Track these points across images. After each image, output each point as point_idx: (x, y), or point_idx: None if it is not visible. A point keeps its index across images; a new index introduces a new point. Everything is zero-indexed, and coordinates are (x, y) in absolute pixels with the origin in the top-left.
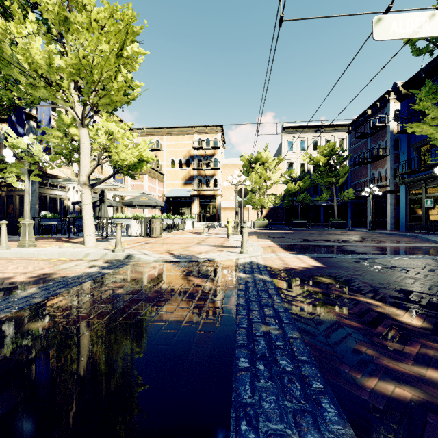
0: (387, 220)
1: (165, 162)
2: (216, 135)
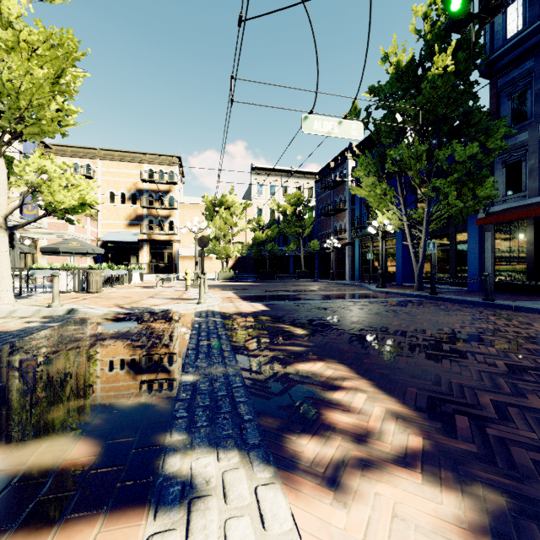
0: (346, 271)
1: (100, 195)
2: (173, 168)
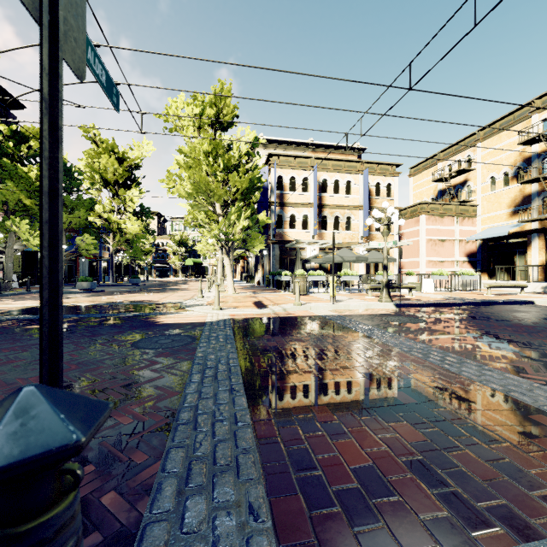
0: None
1: (478, 185)
2: None
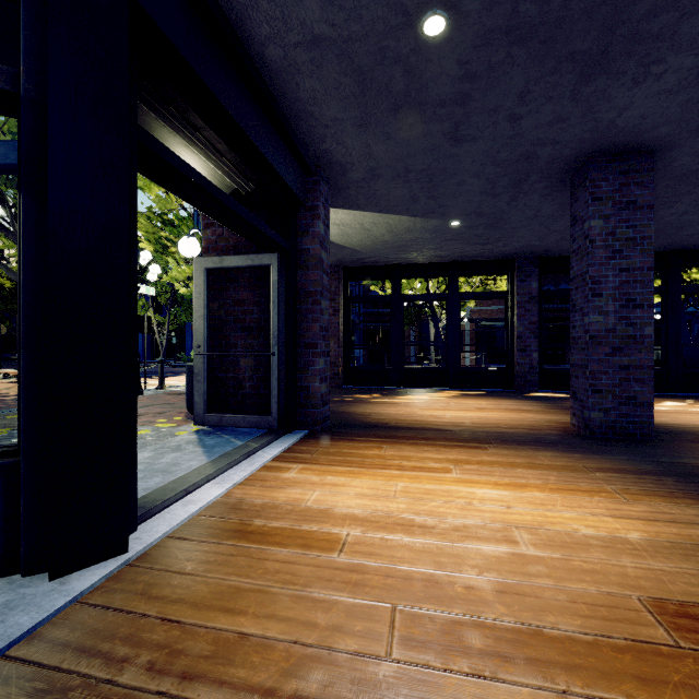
0: None
1: None
2: None
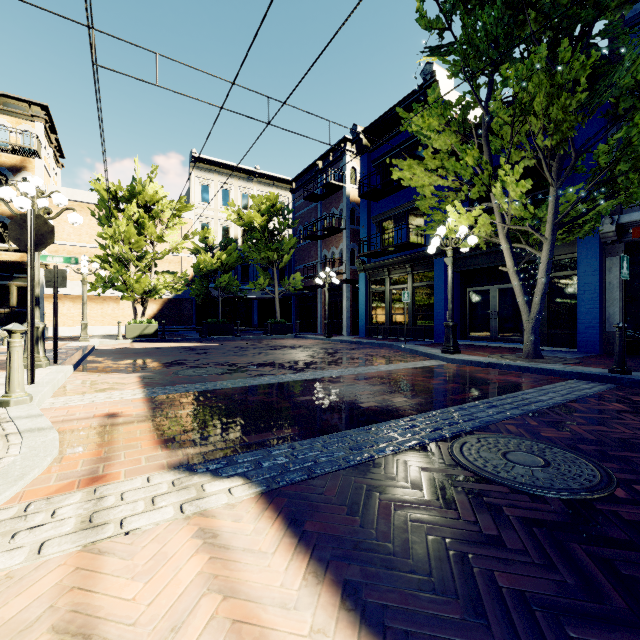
0: (342, 321)
1: None
2: (30, 125)
